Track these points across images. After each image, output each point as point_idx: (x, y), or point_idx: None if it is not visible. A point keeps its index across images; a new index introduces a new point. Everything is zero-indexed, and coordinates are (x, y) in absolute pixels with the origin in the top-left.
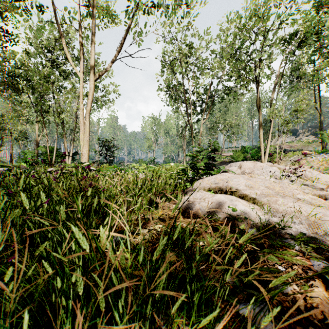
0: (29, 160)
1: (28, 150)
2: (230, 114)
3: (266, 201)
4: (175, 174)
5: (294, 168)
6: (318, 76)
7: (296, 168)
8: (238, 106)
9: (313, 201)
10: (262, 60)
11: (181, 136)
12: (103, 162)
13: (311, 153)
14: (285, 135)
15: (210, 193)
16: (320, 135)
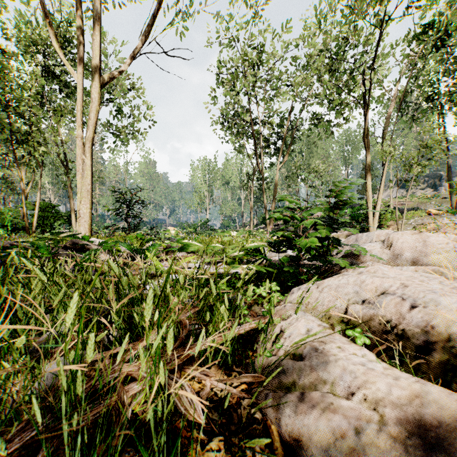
0: (8, 223)
1: (9, 207)
2: (315, 157)
3: None
4: (239, 250)
5: None
6: (455, 97)
7: None
8: (327, 146)
9: None
10: (373, 70)
11: (247, 188)
12: (123, 227)
13: (440, 213)
14: (408, 186)
15: (372, 354)
16: (441, 188)
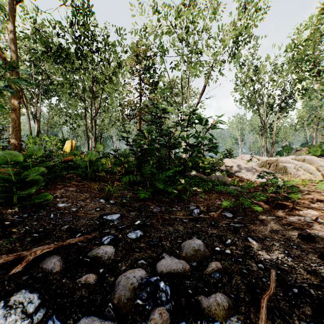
0: None
1: None
2: None
3: (226, 163)
4: None
5: (252, 156)
6: None
7: (252, 156)
8: None
9: (242, 164)
10: None
11: (260, 134)
12: None
13: None
14: None
15: None
16: None
